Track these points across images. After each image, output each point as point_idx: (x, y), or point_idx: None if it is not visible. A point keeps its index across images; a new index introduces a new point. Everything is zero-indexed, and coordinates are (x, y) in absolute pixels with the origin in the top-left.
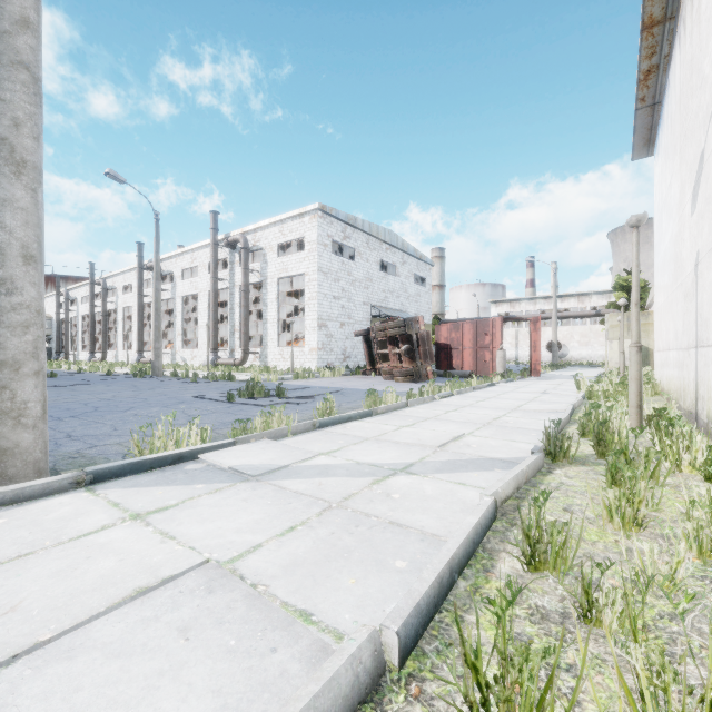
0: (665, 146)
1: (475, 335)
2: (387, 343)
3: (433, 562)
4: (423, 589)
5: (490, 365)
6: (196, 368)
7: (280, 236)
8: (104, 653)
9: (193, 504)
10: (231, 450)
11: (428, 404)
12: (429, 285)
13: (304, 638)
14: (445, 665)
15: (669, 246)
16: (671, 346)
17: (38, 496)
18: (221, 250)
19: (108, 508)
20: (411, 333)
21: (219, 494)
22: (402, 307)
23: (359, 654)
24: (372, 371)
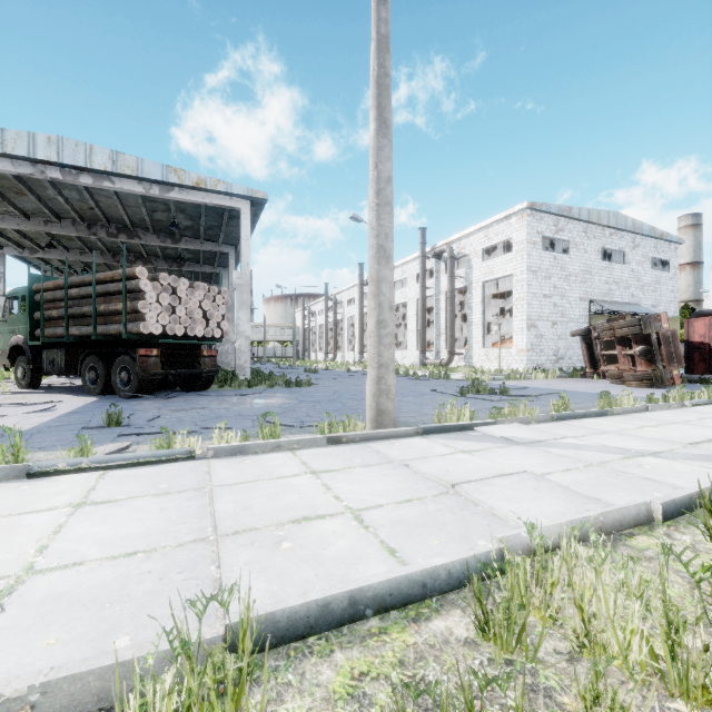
0: None
1: None
2: (615, 343)
3: (684, 489)
4: (677, 496)
5: None
6: (408, 368)
7: (485, 241)
8: (504, 487)
9: (492, 451)
10: (495, 427)
11: (675, 410)
12: (675, 268)
13: (600, 504)
14: (693, 527)
15: None
16: None
17: (402, 437)
18: (428, 261)
19: (444, 446)
20: (648, 332)
21: (505, 449)
22: (632, 299)
23: (639, 506)
24: (593, 373)
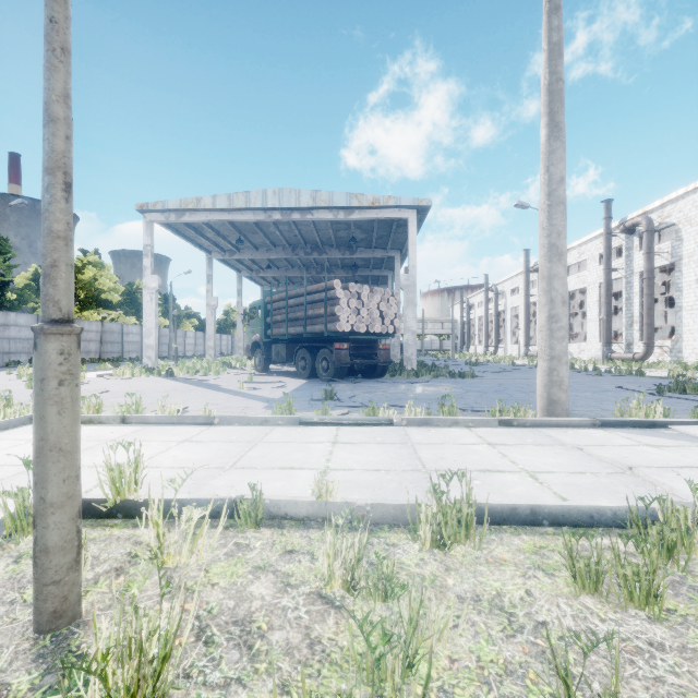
0: None
1: None
2: None
3: None
4: None
5: None
6: (586, 362)
7: None
8: (691, 476)
9: (687, 448)
10: (697, 427)
11: None
12: None
13: None
14: None
15: None
16: None
17: (576, 426)
18: (614, 238)
19: (625, 439)
20: None
21: None
22: None
23: None
24: None
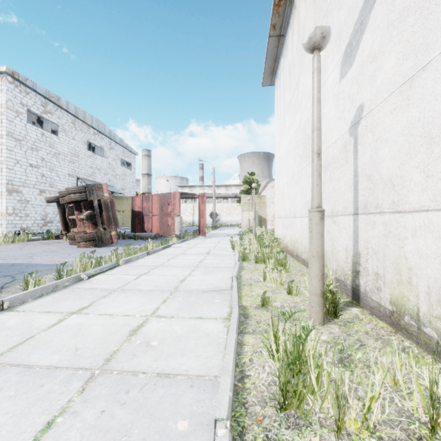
0: (290, 62)
1: (161, 205)
2: (74, 208)
3: None
4: None
5: (171, 228)
6: None
7: None
8: None
9: None
10: None
11: (59, 293)
12: (134, 169)
13: None
14: None
15: (295, 135)
16: (298, 214)
17: None
18: None
19: None
20: (93, 199)
21: None
22: (109, 182)
23: None
24: (66, 235)
